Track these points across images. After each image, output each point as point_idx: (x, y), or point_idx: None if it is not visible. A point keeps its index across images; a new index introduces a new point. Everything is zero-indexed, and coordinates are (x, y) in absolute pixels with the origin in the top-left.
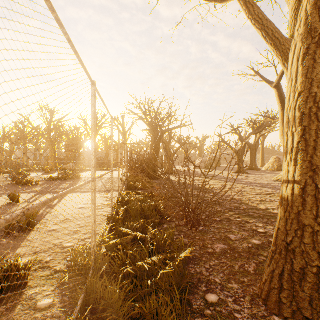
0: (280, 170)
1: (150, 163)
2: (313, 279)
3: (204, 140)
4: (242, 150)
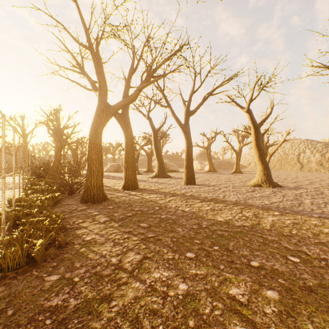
0: (166, 171)
1: (47, 166)
2: (87, 191)
3: (117, 146)
4: (137, 157)
